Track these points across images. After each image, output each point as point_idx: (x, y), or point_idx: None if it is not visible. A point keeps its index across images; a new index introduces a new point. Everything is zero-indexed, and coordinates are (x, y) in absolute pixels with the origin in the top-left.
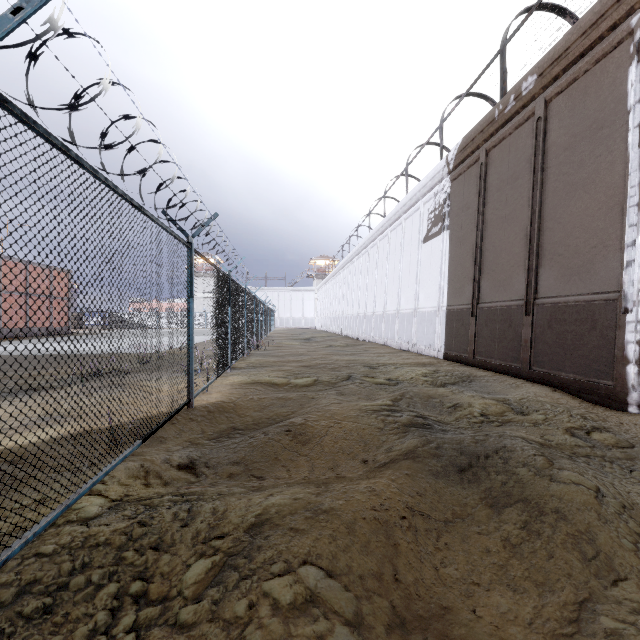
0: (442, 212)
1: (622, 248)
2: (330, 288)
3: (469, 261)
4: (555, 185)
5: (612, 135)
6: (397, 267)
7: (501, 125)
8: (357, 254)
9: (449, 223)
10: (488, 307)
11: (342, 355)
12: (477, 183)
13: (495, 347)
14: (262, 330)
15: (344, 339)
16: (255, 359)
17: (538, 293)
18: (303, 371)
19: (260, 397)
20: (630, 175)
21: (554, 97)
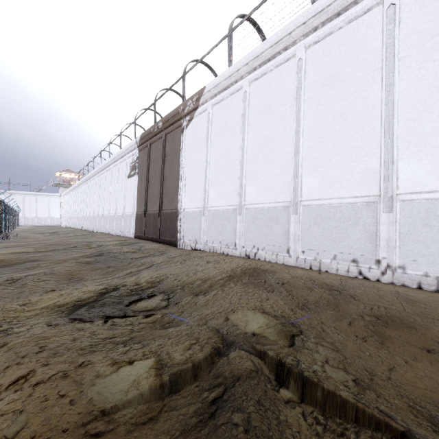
0: (135, 165)
1: (178, 195)
2: (74, 196)
3: (144, 191)
4: (167, 168)
5: (178, 156)
6: (116, 189)
7: (154, 135)
8: (93, 176)
9: (138, 171)
10: (149, 213)
11: (76, 239)
12: (147, 156)
13: (151, 230)
14: (9, 226)
15: (83, 232)
16: (7, 244)
17: (162, 208)
18: (46, 247)
19: (18, 256)
20: (180, 172)
21: (168, 134)
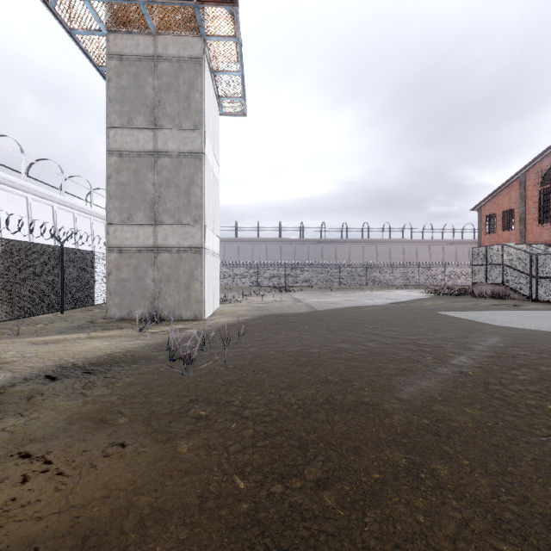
0: None
1: None
2: None
3: None
4: None
5: None
6: None
7: None
8: None
9: None
10: None
11: None
12: None
13: None
14: None
15: None
16: None
17: None
18: None
19: None
20: None
21: None
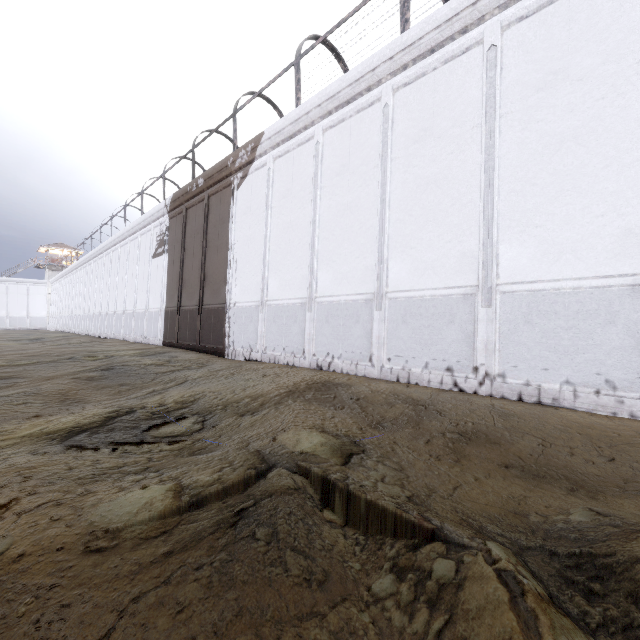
0: (165, 239)
1: (226, 283)
2: (69, 283)
3: (177, 278)
4: (211, 244)
5: (227, 228)
6: (135, 273)
7: (192, 197)
8: (100, 253)
9: (168, 248)
10: (185, 309)
11: (72, 348)
12: (182, 227)
13: (187, 334)
14: None
15: (84, 338)
16: None
17: (204, 302)
18: (26, 358)
19: None
20: (229, 250)
21: (212, 195)
